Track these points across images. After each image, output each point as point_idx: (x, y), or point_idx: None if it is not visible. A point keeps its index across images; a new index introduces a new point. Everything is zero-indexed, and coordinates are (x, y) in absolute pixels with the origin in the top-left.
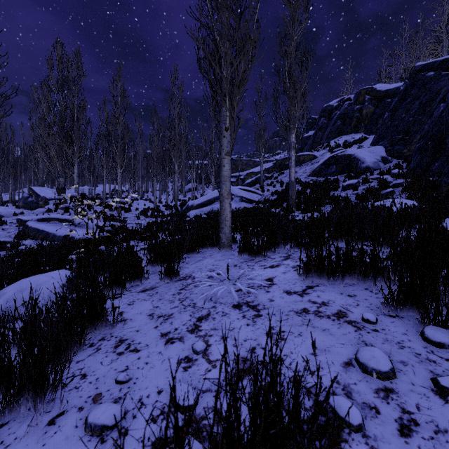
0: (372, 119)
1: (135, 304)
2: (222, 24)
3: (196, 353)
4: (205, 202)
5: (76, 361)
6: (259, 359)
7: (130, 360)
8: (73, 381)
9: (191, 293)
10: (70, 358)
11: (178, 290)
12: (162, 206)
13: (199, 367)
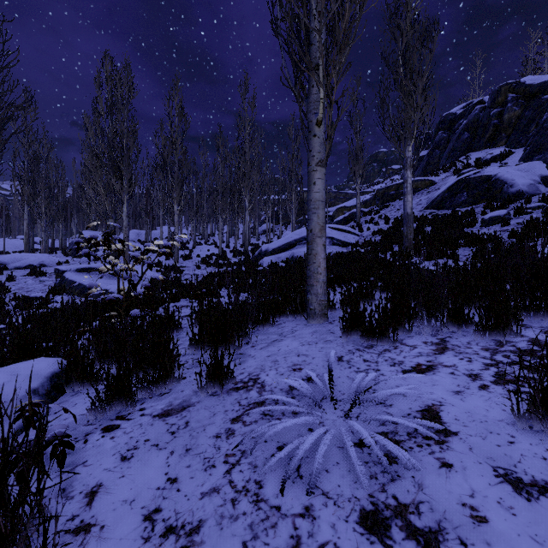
0: (518, 126)
1: (134, 458)
2: None
3: None
4: (283, 246)
5: None
6: None
7: None
8: None
9: (251, 448)
10: None
11: (228, 423)
12: (229, 252)
13: None
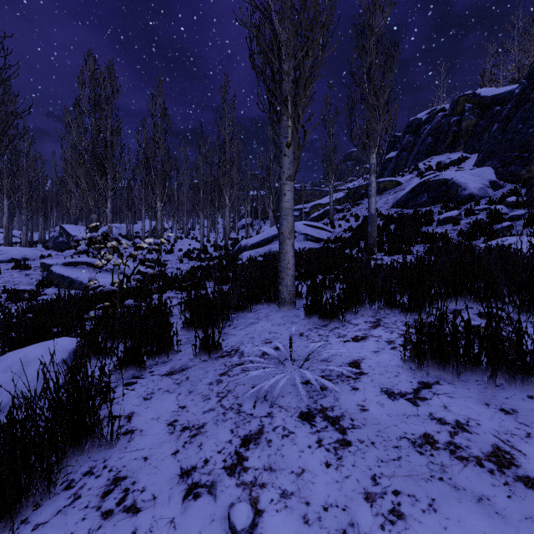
0: (474, 134)
1: (153, 398)
2: (282, 0)
3: (234, 533)
4: (261, 241)
5: (33, 525)
6: None
7: None
8: None
9: (235, 386)
10: None
11: (218, 376)
12: (210, 246)
13: None
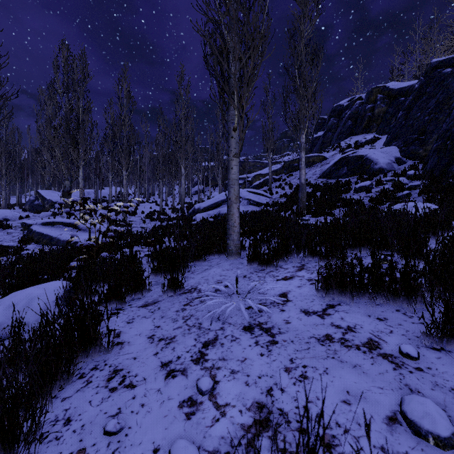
0: (384, 119)
1: (134, 322)
2: (230, 17)
3: (201, 393)
4: (212, 205)
5: (61, 398)
6: (278, 406)
7: (124, 399)
8: (54, 428)
9: (196, 311)
10: (46, 407)
11: (182, 306)
12: (168, 209)
13: (205, 414)
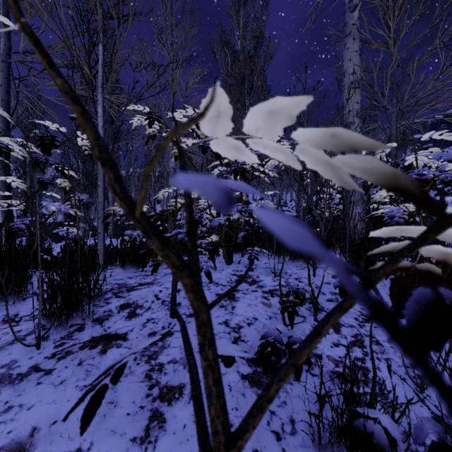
0: None
1: None
2: None
3: None
4: None
5: None
6: None
7: None
8: None
9: None
10: None
11: None
12: None
13: None
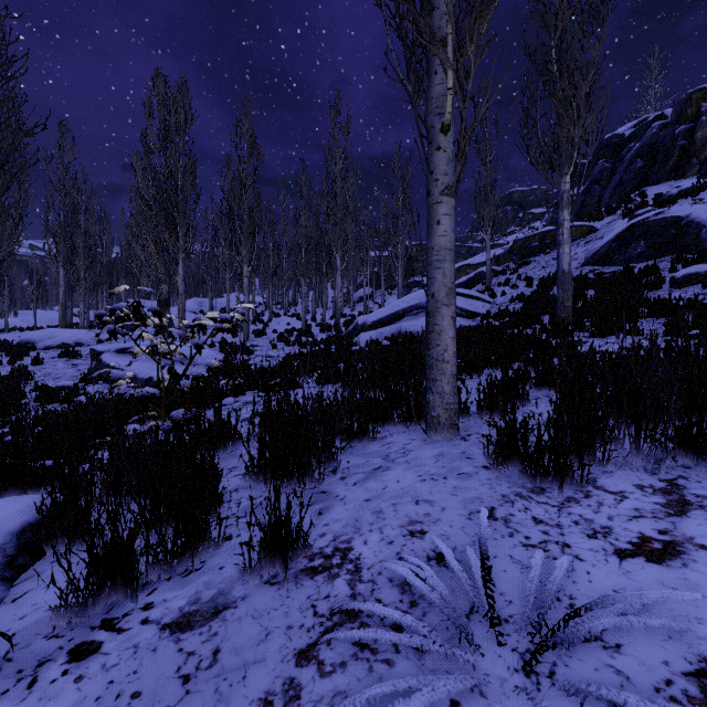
0: None
1: None
2: None
3: None
4: (386, 317)
5: None
6: None
7: None
8: None
9: None
10: None
11: (291, 663)
12: (315, 326)
13: None
